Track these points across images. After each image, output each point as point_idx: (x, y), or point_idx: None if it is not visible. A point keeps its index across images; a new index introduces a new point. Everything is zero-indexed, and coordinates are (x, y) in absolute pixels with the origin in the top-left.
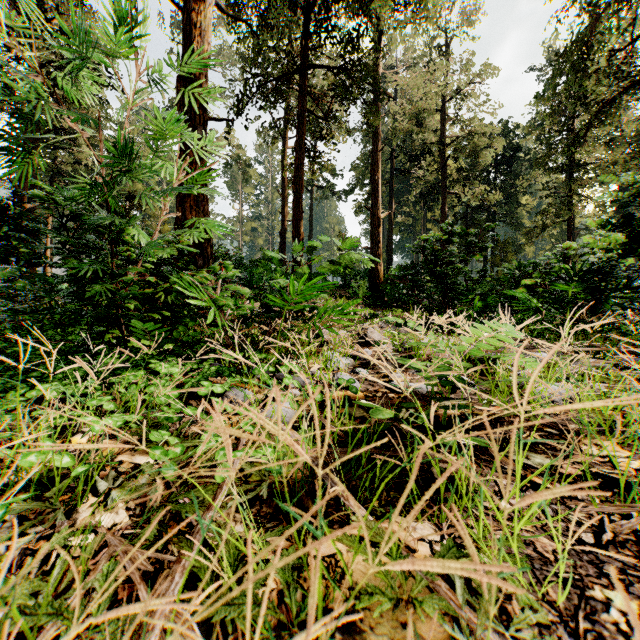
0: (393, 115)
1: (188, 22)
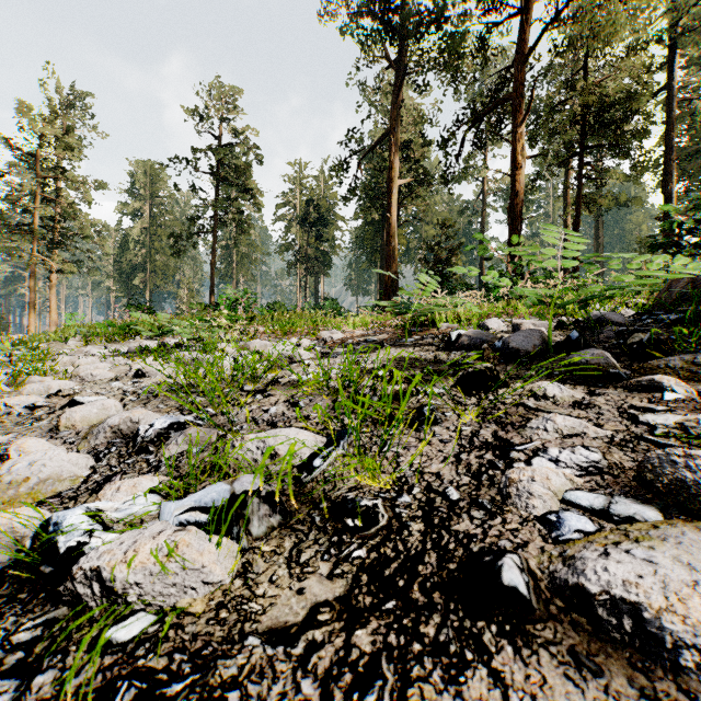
0: (697, 113)
1: (513, 181)
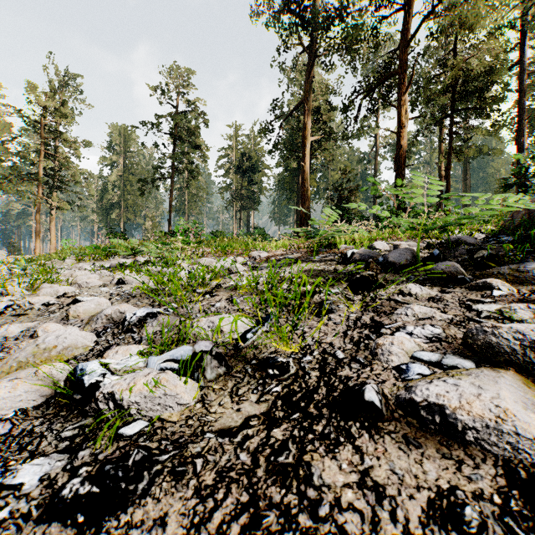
0: None
1: (399, 137)
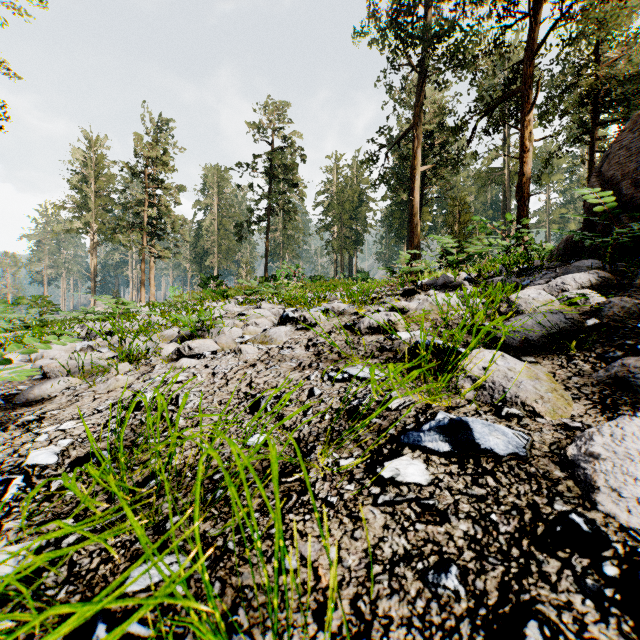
0: None
1: (521, 163)
